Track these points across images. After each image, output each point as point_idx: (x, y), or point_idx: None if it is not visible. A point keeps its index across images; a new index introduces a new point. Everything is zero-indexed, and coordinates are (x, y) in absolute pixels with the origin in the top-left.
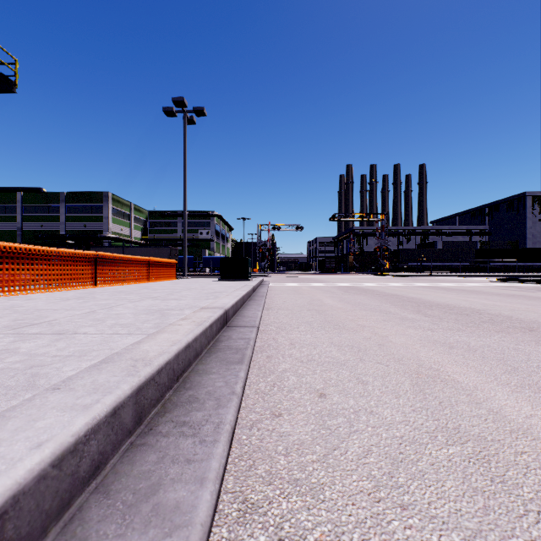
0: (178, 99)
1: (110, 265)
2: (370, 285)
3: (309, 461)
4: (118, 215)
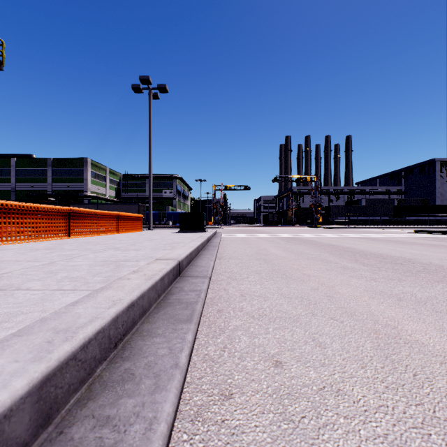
0: (144, 77)
1: (82, 218)
2: (308, 236)
3: None
4: (96, 177)
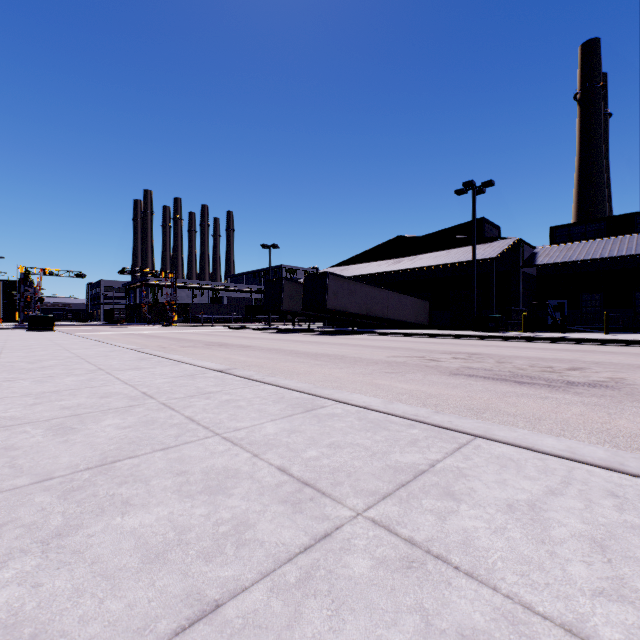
0: None
1: None
2: (146, 332)
3: None
4: None
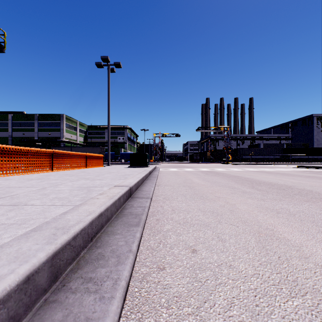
0: (104, 57)
1: (61, 157)
2: (221, 170)
3: (186, 313)
4: (69, 127)
